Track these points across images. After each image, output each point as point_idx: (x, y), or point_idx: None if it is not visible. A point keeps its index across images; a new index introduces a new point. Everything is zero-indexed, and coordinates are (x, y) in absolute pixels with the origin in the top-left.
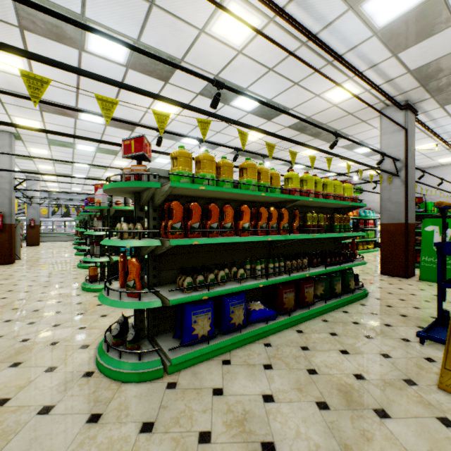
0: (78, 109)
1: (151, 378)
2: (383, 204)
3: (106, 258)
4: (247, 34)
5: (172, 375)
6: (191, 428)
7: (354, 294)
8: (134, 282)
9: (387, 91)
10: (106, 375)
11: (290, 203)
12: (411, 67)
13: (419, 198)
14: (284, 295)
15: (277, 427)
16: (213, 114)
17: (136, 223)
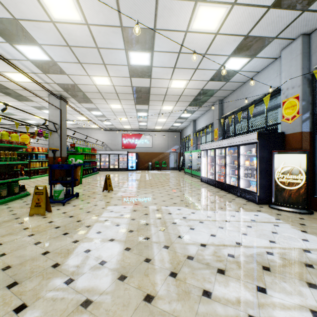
0: None
1: None
2: (50, 146)
3: None
4: None
5: None
6: None
7: (18, 195)
8: None
9: (48, 87)
10: None
11: None
12: (56, 82)
13: (74, 144)
14: None
15: None
16: None
17: None
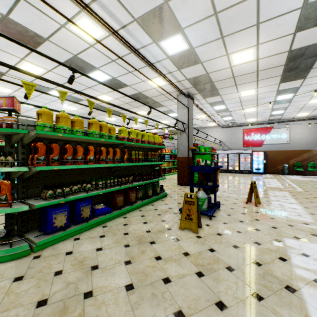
0: None
1: (20, 256)
2: (179, 147)
3: None
4: (96, 37)
5: (37, 252)
6: (50, 272)
7: (159, 195)
8: (6, 196)
9: (179, 86)
10: None
11: (121, 145)
12: (187, 77)
13: (197, 144)
14: (117, 198)
15: (101, 259)
16: (69, 88)
17: (7, 156)
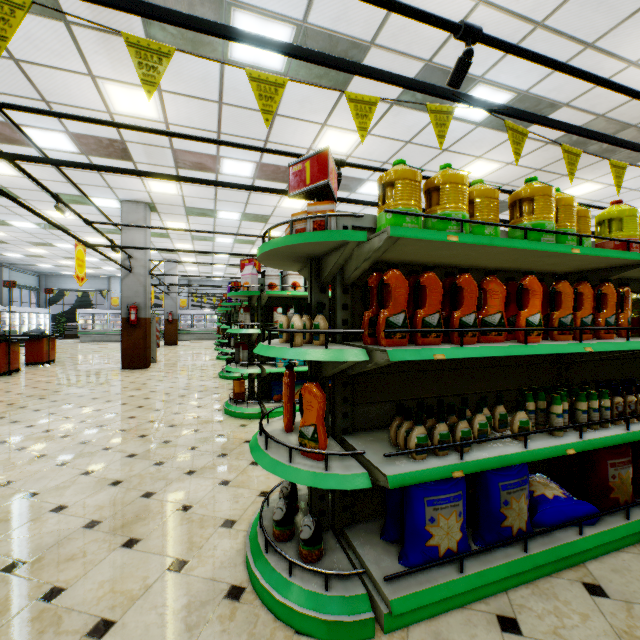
0: (219, 140)
1: (351, 636)
2: None
3: (255, 369)
4: None
5: (393, 638)
6: None
7: None
8: (313, 429)
9: None
10: (265, 604)
11: (620, 271)
12: None
13: None
14: (610, 471)
15: None
16: (458, 95)
17: (313, 314)
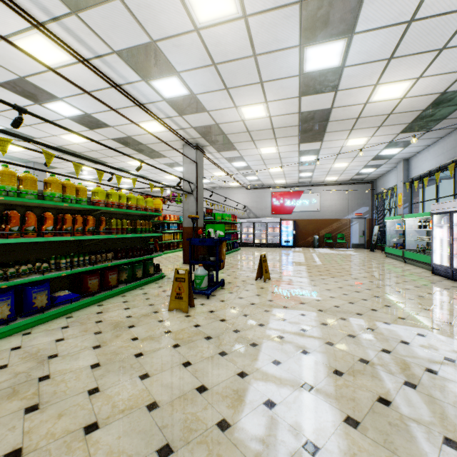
0: None
1: None
2: (185, 213)
3: None
4: (58, 61)
5: None
6: None
7: (153, 277)
8: None
9: (183, 134)
10: None
11: (96, 211)
12: (193, 125)
13: (211, 210)
14: (89, 282)
15: (62, 348)
16: (15, 134)
17: None
